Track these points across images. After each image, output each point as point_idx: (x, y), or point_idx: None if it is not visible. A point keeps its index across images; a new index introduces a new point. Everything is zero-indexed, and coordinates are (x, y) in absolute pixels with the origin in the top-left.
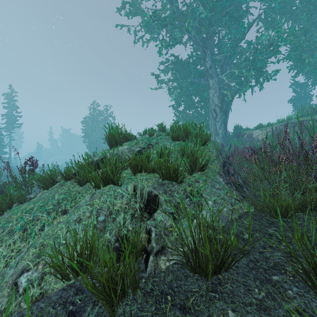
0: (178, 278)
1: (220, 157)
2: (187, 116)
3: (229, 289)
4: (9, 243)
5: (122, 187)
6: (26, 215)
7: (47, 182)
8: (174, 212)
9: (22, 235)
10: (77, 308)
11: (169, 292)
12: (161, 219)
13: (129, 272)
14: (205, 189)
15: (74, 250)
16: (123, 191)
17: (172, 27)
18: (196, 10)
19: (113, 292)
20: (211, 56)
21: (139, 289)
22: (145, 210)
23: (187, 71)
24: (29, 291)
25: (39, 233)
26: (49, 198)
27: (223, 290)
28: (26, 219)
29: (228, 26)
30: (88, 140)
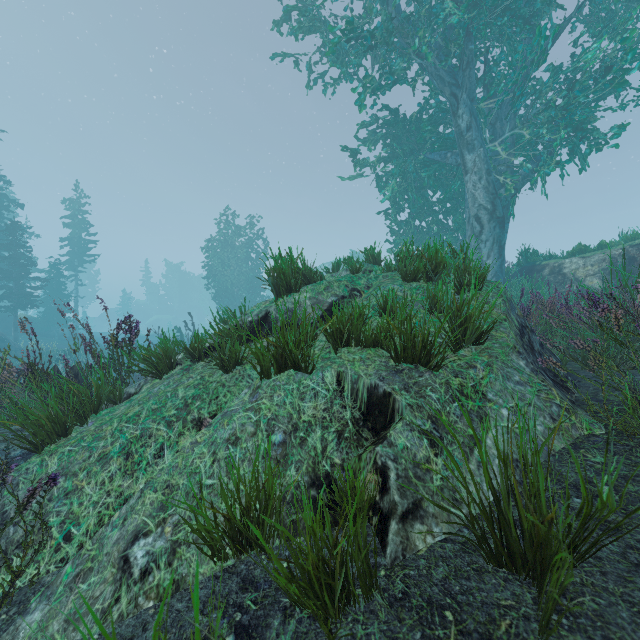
0: (460, 574)
1: (512, 316)
2: (417, 231)
3: (590, 608)
4: (101, 480)
5: (314, 377)
6: (129, 427)
7: (161, 364)
8: (430, 430)
9: (123, 464)
10: (251, 620)
11: (446, 603)
12: (404, 443)
13: (355, 552)
14: (490, 384)
15: (235, 500)
16: (315, 384)
17: (387, 49)
18: (439, 10)
19: (328, 594)
20: (470, 104)
21: (379, 591)
22: (365, 425)
23: (417, 139)
24: (151, 576)
25: (155, 462)
26: (168, 395)
27: (576, 611)
28: (129, 433)
29: (508, 36)
30: (216, 285)
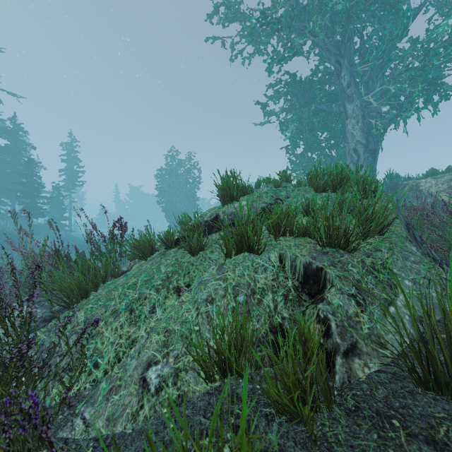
0: (397, 394)
1: (400, 215)
2: (309, 161)
3: None
4: (115, 327)
5: (262, 257)
6: (130, 292)
7: (146, 250)
8: (355, 294)
9: (129, 317)
10: None
11: (391, 414)
12: (338, 303)
13: (319, 376)
14: (394, 262)
15: (221, 339)
16: (264, 262)
17: (290, 31)
18: (327, 1)
19: (302, 405)
20: (350, 68)
21: (337, 404)
22: (303, 291)
23: (310, 95)
24: (163, 391)
25: (150, 316)
26: (154, 270)
27: None
28: (131, 296)
29: (379, 18)
30: (165, 201)
